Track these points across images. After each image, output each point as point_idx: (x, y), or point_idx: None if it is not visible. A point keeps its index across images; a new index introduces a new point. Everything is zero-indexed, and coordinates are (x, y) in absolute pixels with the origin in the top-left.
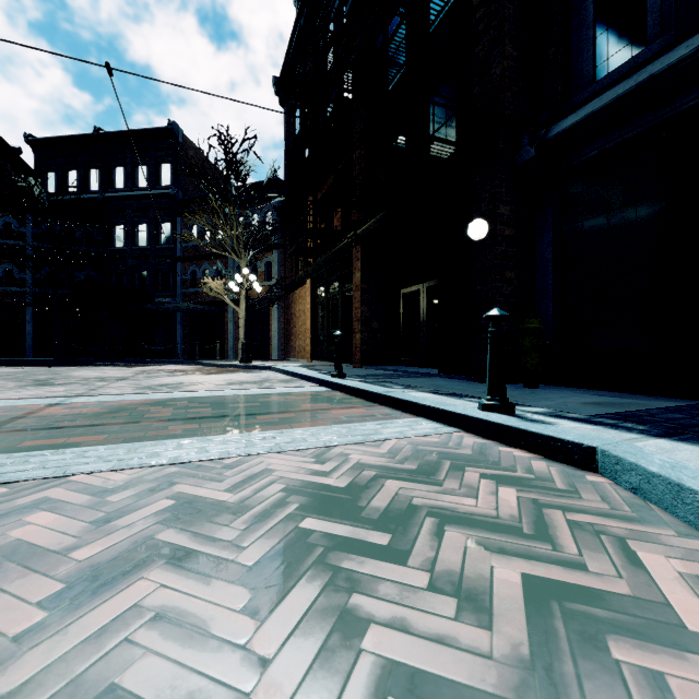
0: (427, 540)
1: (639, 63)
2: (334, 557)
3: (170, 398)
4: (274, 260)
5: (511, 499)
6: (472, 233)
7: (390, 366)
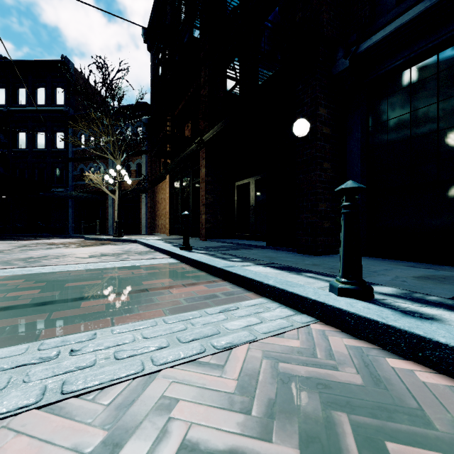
0: None
1: None
2: None
3: (12, 275)
4: (143, 162)
5: None
6: (297, 130)
7: (227, 239)
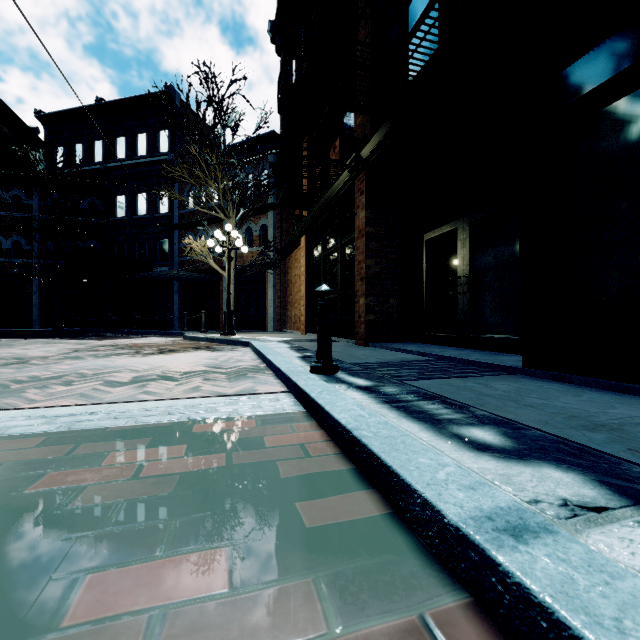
0: None
1: None
2: None
3: None
4: (269, 222)
5: None
6: None
7: (409, 344)
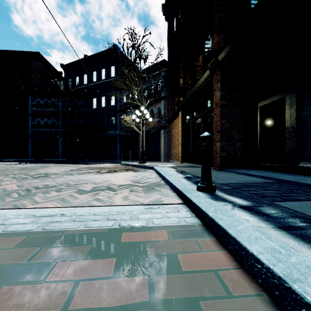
0: None
1: None
2: None
3: None
4: (162, 106)
5: None
6: None
7: (249, 170)
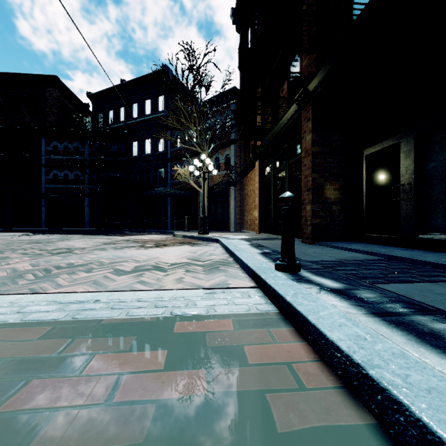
0: None
1: None
2: None
3: None
4: (231, 153)
5: None
6: None
7: (351, 243)
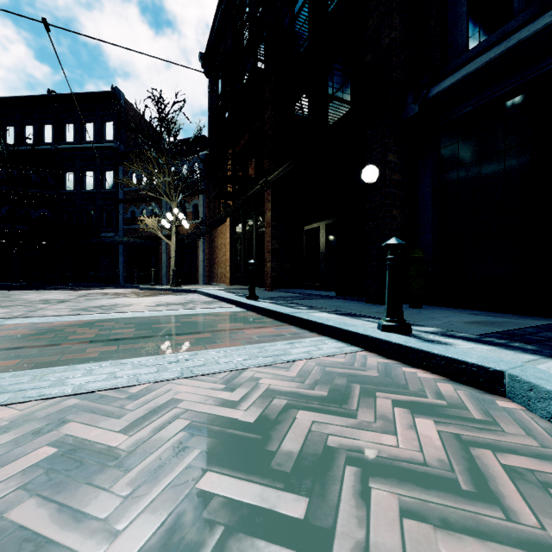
0: (352, 505)
1: (507, 33)
2: (236, 546)
3: (100, 319)
4: (200, 202)
5: (433, 435)
6: (365, 177)
7: (295, 289)
